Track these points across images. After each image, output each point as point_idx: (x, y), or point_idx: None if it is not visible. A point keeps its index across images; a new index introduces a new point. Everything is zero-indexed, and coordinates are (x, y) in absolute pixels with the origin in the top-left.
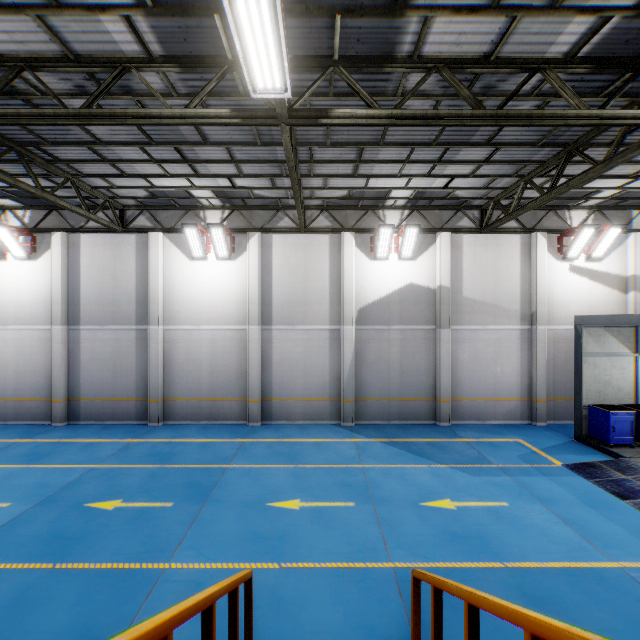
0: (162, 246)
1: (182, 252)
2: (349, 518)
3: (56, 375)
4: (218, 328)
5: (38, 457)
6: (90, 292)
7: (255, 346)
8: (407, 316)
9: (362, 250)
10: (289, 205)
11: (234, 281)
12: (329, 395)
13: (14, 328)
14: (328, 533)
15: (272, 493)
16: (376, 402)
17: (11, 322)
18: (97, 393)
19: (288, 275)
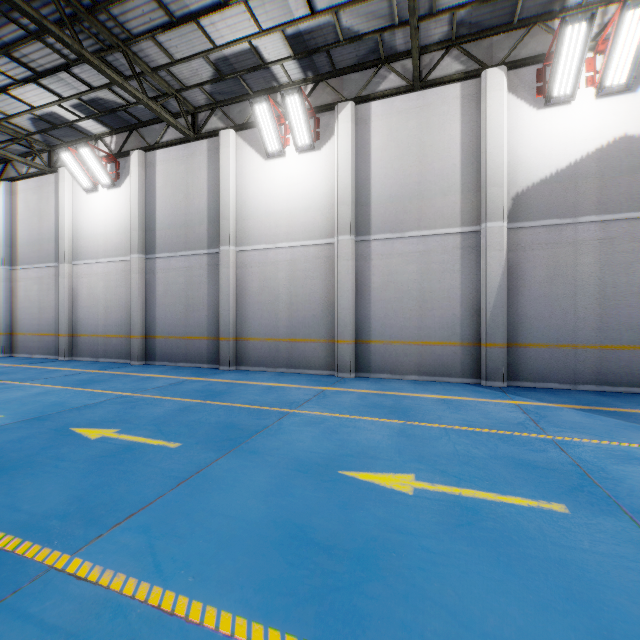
0: (234, 148)
1: (256, 151)
2: (567, 545)
3: (134, 309)
4: (298, 245)
5: (88, 382)
6: (164, 215)
7: (346, 264)
8: (614, 197)
9: (520, 96)
10: (395, 54)
11: (319, 179)
12: (460, 337)
13: (102, 261)
14: (509, 578)
15: (355, 455)
16: (548, 351)
17: (100, 255)
18: (171, 330)
19: (394, 158)
